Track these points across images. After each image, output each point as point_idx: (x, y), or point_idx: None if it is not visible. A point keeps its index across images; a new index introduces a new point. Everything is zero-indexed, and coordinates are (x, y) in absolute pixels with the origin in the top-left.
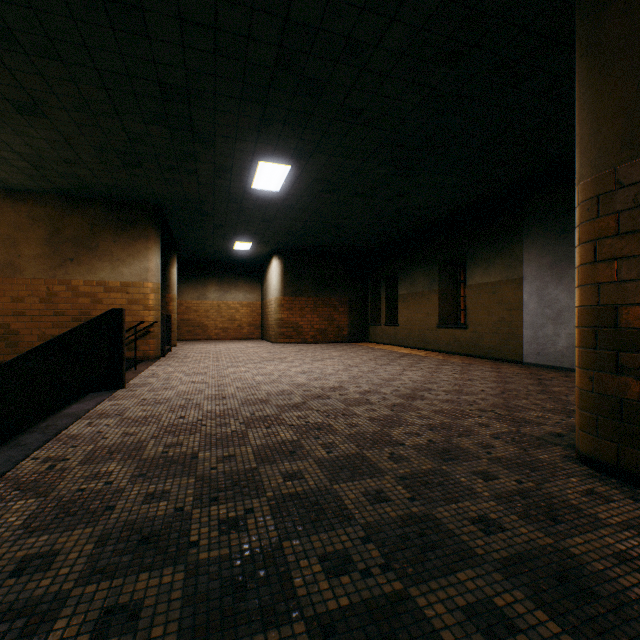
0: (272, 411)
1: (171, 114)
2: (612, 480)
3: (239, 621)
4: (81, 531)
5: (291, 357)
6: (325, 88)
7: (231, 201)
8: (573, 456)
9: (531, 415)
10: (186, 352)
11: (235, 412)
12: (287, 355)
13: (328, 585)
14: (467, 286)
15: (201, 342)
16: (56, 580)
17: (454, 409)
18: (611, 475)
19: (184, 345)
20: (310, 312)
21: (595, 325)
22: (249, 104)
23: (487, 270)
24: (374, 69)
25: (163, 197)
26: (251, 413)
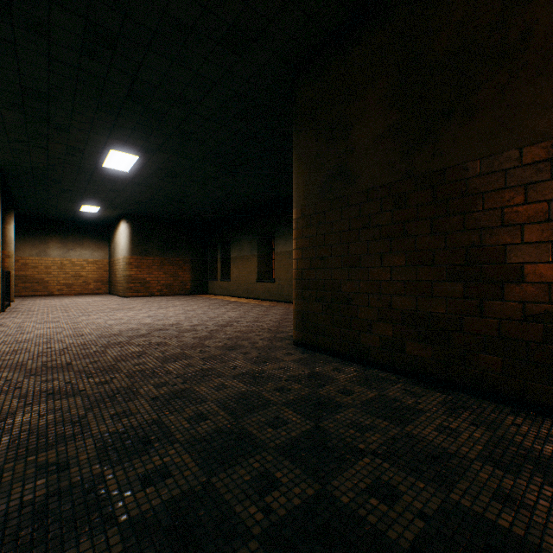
0: (124, 339)
1: (29, 106)
2: (301, 349)
3: (114, 403)
4: (5, 396)
5: (139, 307)
6: (165, 116)
7: (81, 173)
8: (292, 343)
9: (287, 329)
10: (29, 307)
11: (94, 342)
12: (136, 305)
13: (156, 390)
14: (275, 253)
15: (42, 298)
16: (4, 410)
17: (248, 329)
18: (301, 347)
19: (23, 301)
20: (157, 270)
21: (297, 278)
22: (104, 114)
23: (286, 243)
24: (199, 114)
25: (6, 161)
26: (108, 341)
